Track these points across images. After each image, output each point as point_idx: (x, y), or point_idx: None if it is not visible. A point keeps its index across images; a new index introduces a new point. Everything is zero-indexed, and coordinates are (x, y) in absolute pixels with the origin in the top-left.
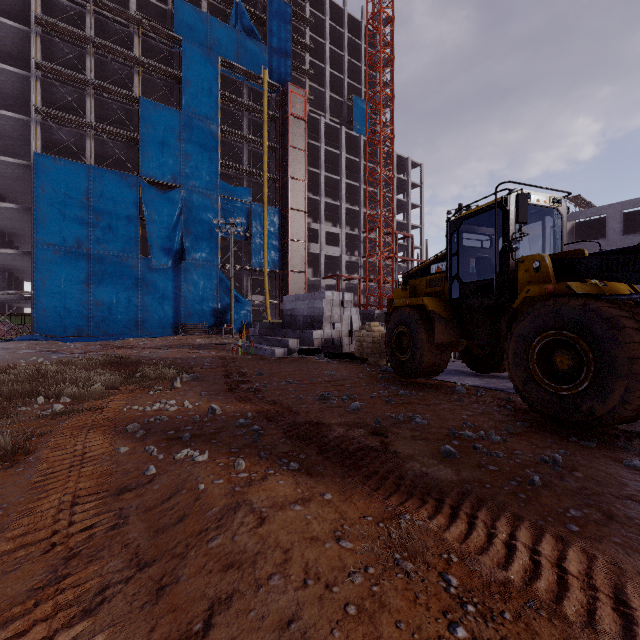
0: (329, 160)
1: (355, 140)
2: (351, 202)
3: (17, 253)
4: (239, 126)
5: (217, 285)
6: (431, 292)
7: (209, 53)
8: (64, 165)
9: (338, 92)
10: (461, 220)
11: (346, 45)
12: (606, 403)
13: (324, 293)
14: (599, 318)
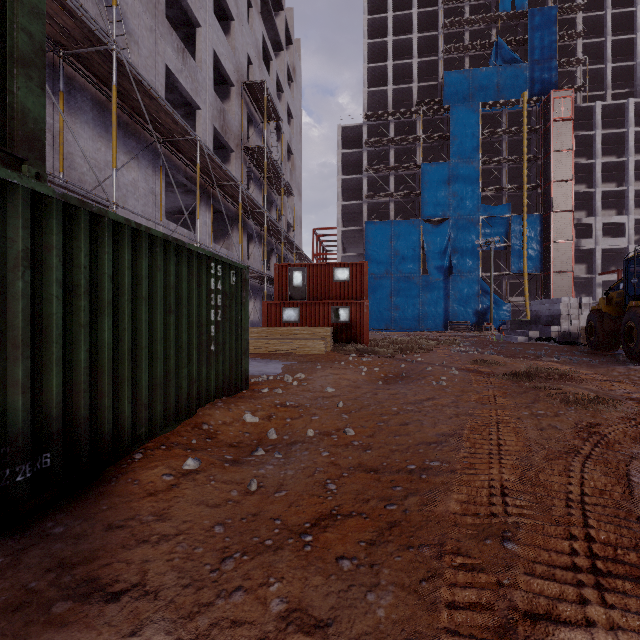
0: (610, 141)
1: None
2: None
3: None
4: (498, 149)
5: (478, 291)
6: (617, 301)
7: (471, 105)
8: (379, 225)
9: (628, 53)
10: (628, 260)
11: None
12: (638, 348)
13: (560, 299)
14: (637, 316)
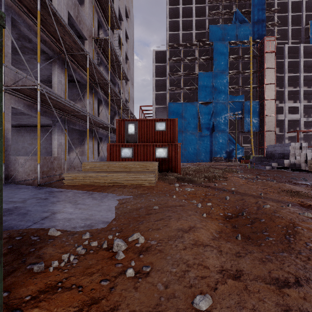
0: (291, 66)
1: (311, 48)
2: (308, 85)
3: None
4: (236, 67)
5: (227, 140)
6: None
7: (224, 42)
8: (176, 104)
9: (297, 23)
10: None
11: None
12: None
13: (290, 143)
14: None
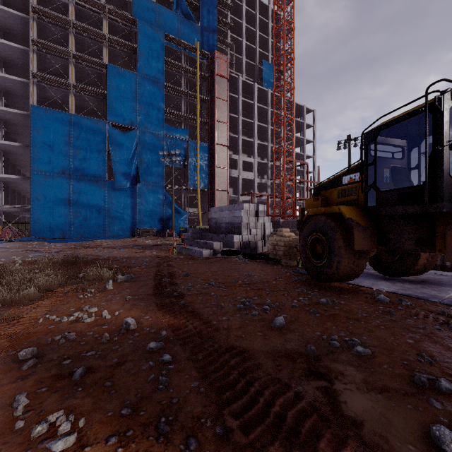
0: (245, 108)
1: (264, 93)
2: (261, 139)
3: (20, 178)
4: (179, 84)
5: (163, 200)
6: (344, 201)
7: (157, 30)
8: (52, 114)
9: (252, 59)
10: (379, 130)
11: (258, 23)
12: None
13: (242, 205)
14: None
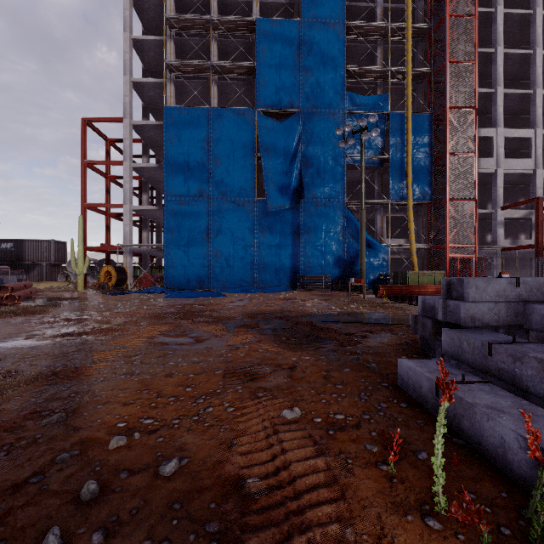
0: (507, 35)
1: None
2: None
3: (158, 209)
4: None
5: (342, 227)
6: None
7: None
8: (188, 113)
9: None
10: None
11: None
12: None
13: None
14: None
